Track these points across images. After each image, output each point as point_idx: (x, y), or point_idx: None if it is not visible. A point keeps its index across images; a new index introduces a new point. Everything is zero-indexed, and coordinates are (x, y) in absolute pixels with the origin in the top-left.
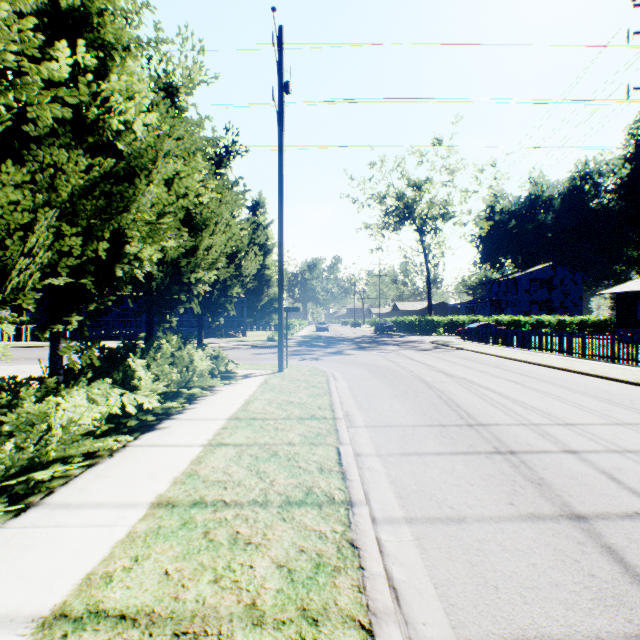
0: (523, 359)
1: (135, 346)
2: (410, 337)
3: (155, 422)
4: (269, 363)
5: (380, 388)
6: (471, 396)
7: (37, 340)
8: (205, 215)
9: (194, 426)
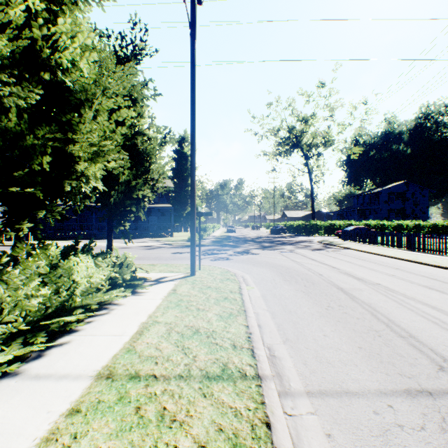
0: (416, 260)
1: None
2: (299, 237)
3: None
4: (184, 264)
5: (298, 299)
6: (412, 315)
7: (8, 240)
8: (81, 85)
9: (28, 402)
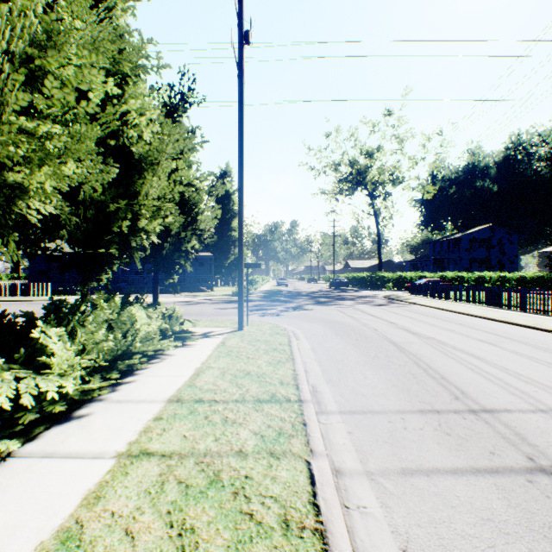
0: (483, 315)
1: (61, 308)
2: (363, 292)
3: (74, 406)
4: (230, 319)
5: (347, 351)
6: (452, 363)
7: (22, 294)
8: (146, 153)
9: (120, 414)
